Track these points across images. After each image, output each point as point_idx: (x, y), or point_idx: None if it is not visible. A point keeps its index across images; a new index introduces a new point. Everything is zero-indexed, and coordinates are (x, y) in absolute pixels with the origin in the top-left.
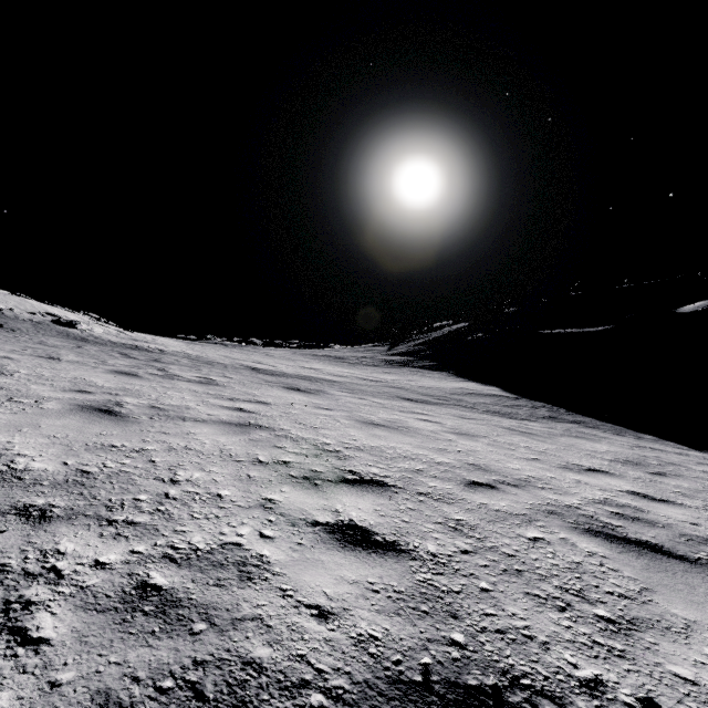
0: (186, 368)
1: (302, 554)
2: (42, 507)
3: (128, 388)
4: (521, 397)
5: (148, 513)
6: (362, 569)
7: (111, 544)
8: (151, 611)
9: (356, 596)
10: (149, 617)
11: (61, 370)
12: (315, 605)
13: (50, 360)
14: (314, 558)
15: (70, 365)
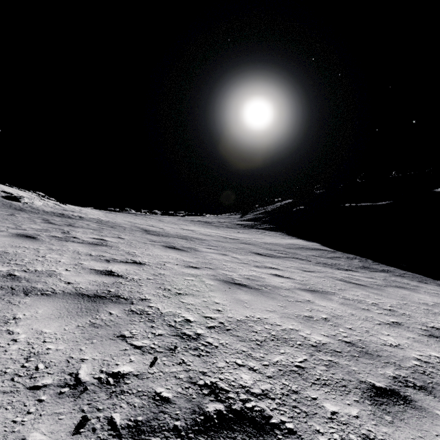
0: (89, 231)
1: None
2: None
3: (7, 252)
4: (336, 250)
5: None
6: None
7: None
8: None
9: None
10: None
11: None
12: None
13: None
14: None
15: None
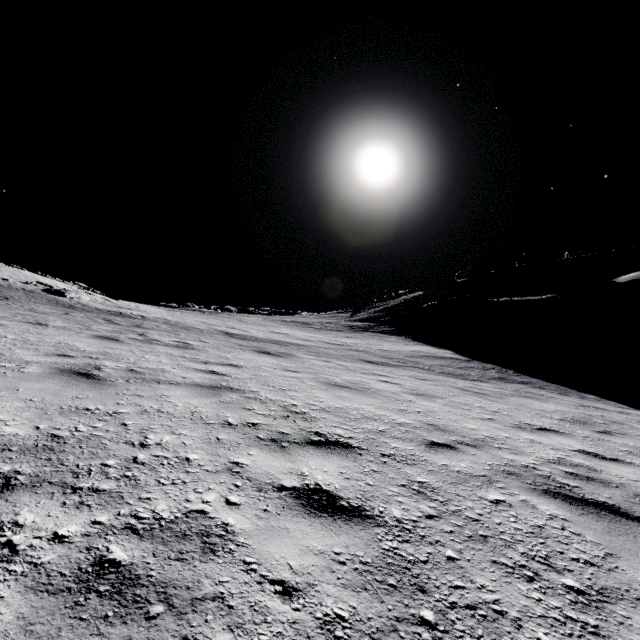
0: (165, 333)
1: (267, 522)
2: (7, 474)
3: (109, 352)
4: (473, 360)
5: (115, 480)
6: (327, 537)
7: (72, 514)
8: (106, 591)
9: (322, 569)
10: (104, 599)
11: (47, 335)
12: (280, 580)
13: (37, 325)
14: (280, 526)
15: (56, 330)
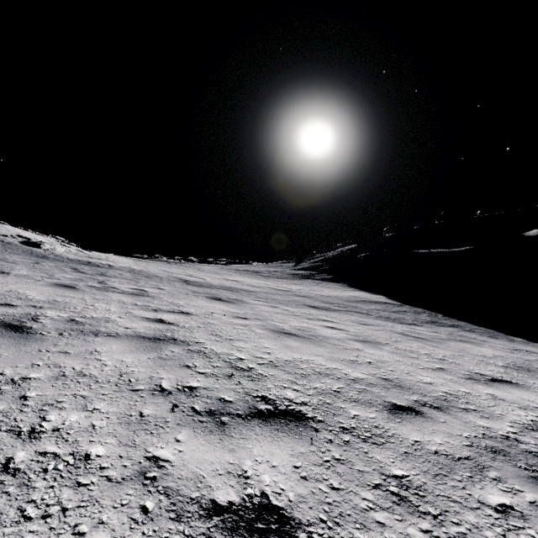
0: (125, 281)
1: None
2: None
3: (57, 301)
4: (404, 304)
5: None
6: None
7: None
8: None
9: None
10: None
11: (2, 283)
12: None
13: None
14: None
15: (14, 279)
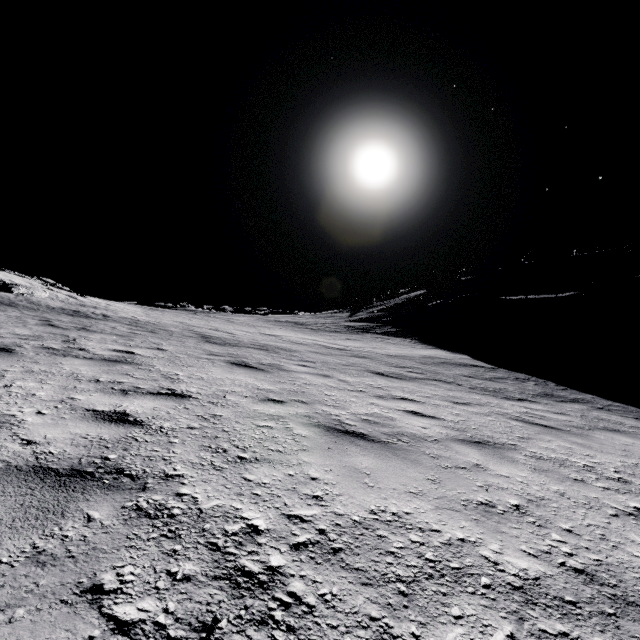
0: (111, 338)
1: None
2: None
3: None
4: (497, 367)
5: None
6: None
7: None
8: None
9: None
10: None
11: None
12: None
13: None
14: None
15: None
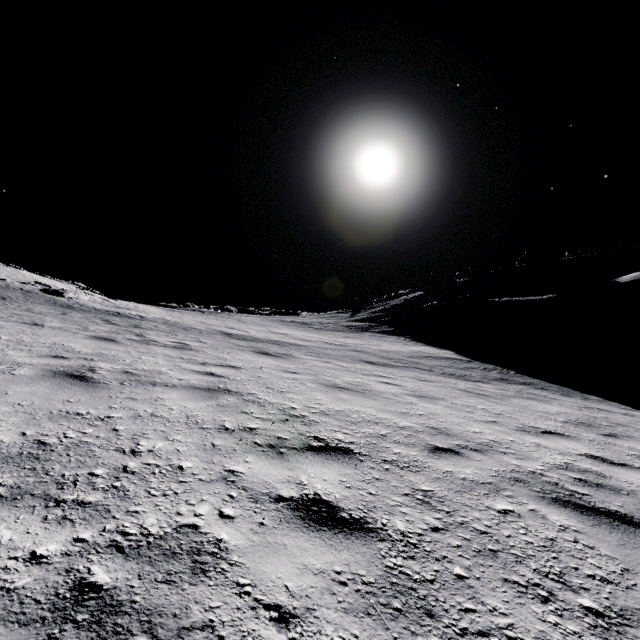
0: (163, 334)
1: (263, 537)
2: None
3: (104, 354)
4: (474, 360)
5: (102, 491)
6: (327, 554)
7: (53, 531)
8: (84, 621)
9: (321, 591)
10: (81, 630)
11: (42, 335)
12: (276, 605)
13: (33, 326)
14: (276, 541)
15: (51, 331)
